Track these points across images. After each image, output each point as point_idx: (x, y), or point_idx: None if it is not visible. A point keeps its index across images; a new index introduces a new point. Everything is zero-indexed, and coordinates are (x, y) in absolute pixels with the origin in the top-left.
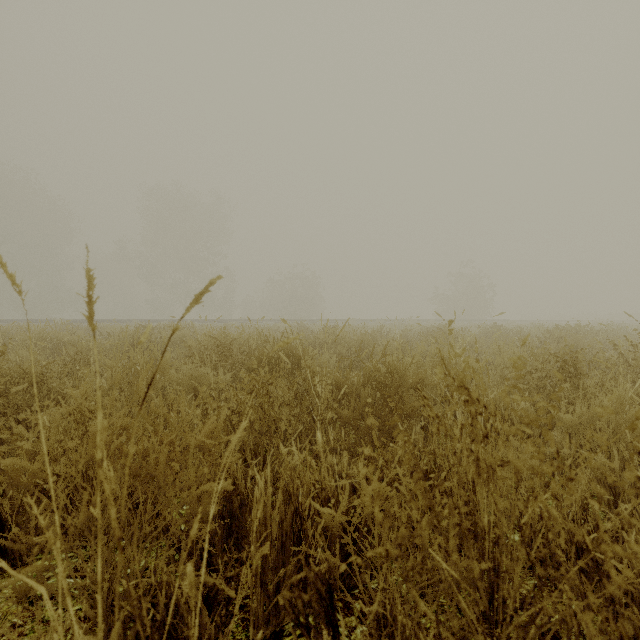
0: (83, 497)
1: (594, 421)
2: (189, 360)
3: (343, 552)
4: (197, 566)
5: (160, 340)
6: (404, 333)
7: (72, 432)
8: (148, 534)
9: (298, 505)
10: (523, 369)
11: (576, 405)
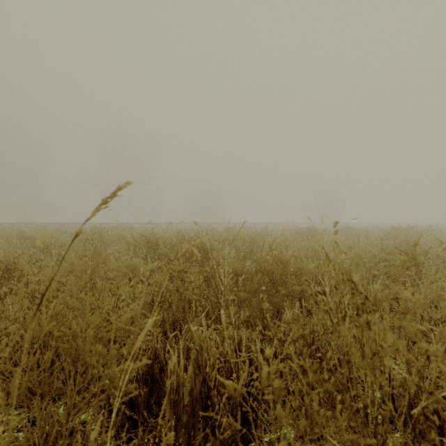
0: (14, 379)
1: (432, 300)
2: (128, 252)
3: (242, 412)
4: (123, 423)
5: (108, 237)
6: (283, 232)
7: (24, 312)
8: (79, 402)
9: (205, 375)
10: (373, 259)
11: (422, 289)
